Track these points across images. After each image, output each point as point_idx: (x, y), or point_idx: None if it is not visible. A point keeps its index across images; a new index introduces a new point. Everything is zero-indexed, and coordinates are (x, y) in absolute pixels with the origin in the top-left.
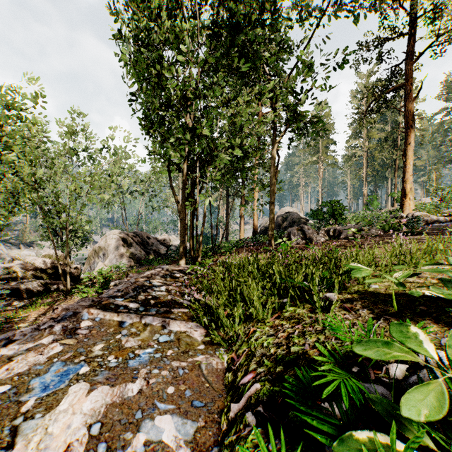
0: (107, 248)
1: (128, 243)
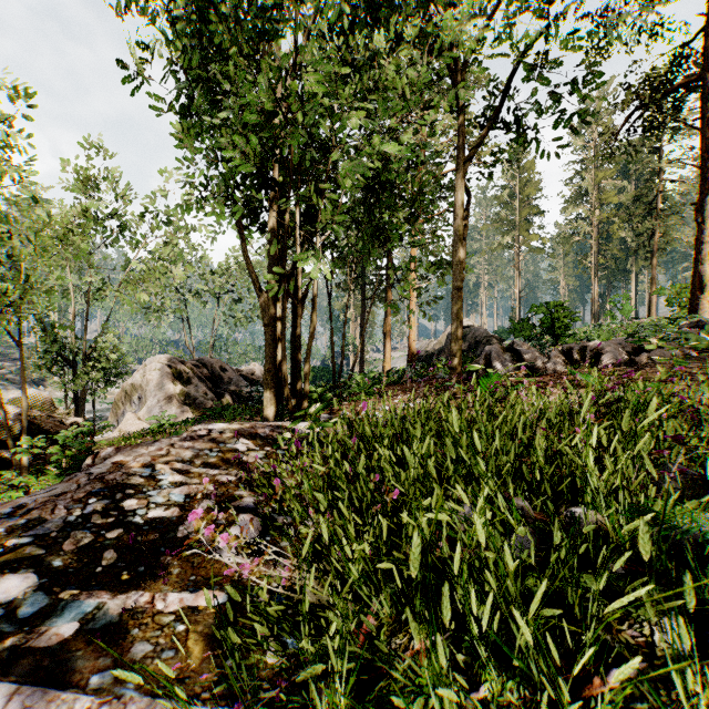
0: (146, 386)
1: (183, 378)
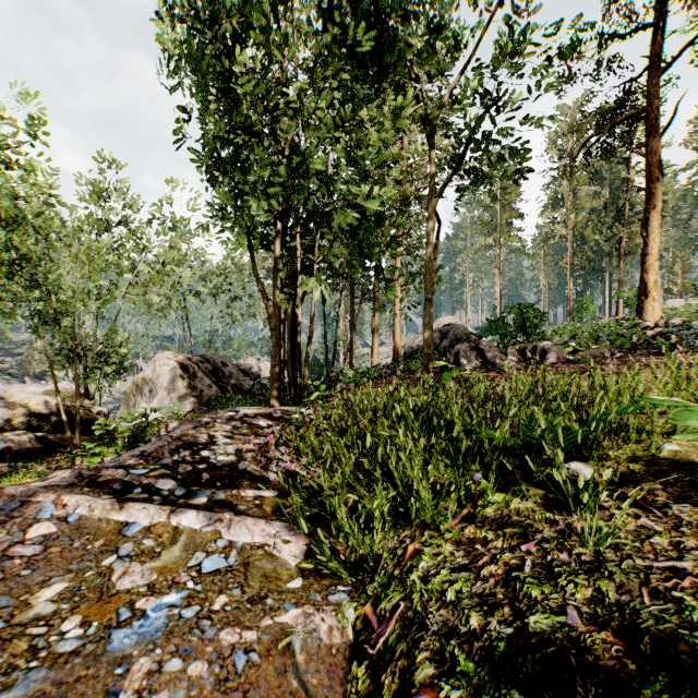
0: (156, 380)
1: (190, 372)
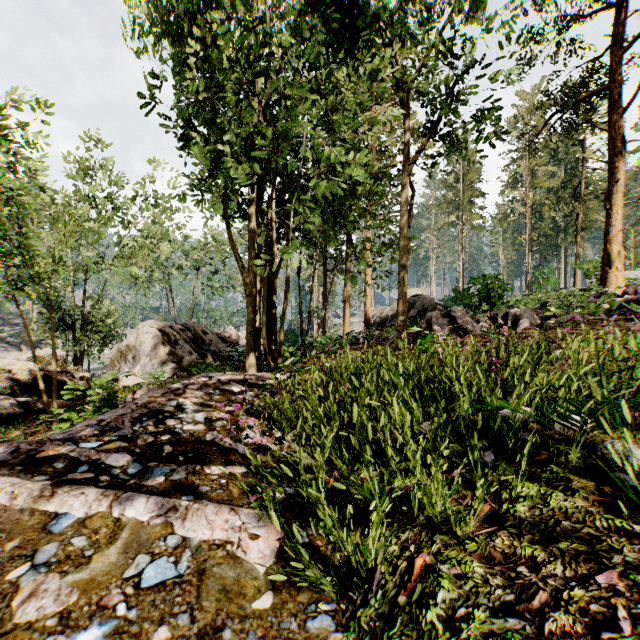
0: (139, 347)
1: (171, 340)
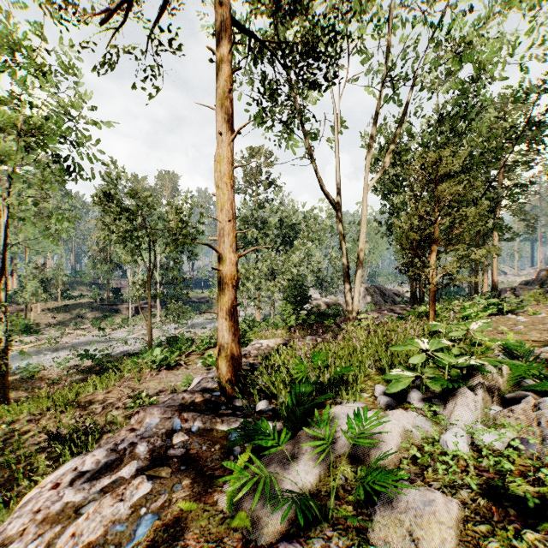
0: None
1: (371, 293)
